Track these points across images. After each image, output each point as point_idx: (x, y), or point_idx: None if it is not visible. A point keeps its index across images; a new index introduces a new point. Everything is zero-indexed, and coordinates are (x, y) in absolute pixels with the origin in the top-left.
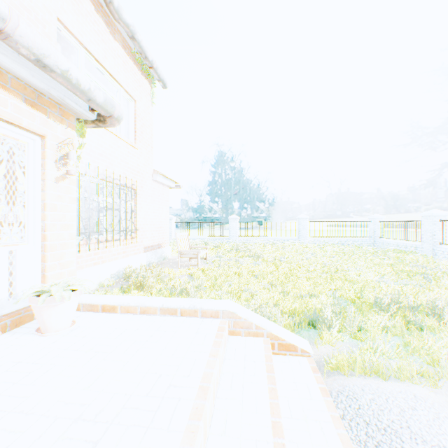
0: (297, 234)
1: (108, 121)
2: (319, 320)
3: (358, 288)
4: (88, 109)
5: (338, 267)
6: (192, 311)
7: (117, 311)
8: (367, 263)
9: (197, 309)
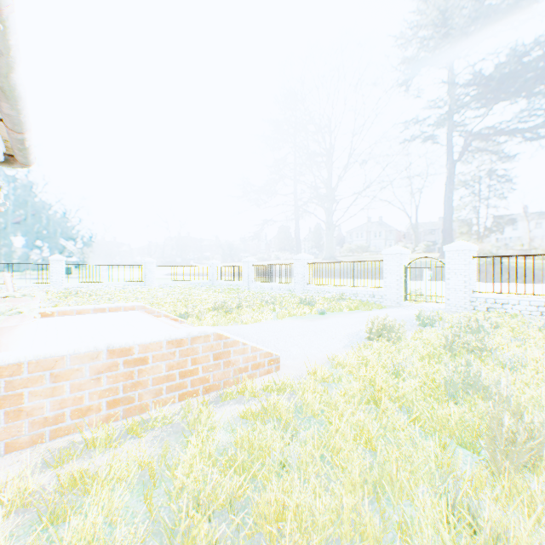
0: (144, 278)
1: (18, 165)
2: (186, 314)
3: (204, 306)
4: (3, 154)
5: (189, 299)
6: (117, 308)
7: (55, 316)
8: (208, 295)
9: (121, 307)
